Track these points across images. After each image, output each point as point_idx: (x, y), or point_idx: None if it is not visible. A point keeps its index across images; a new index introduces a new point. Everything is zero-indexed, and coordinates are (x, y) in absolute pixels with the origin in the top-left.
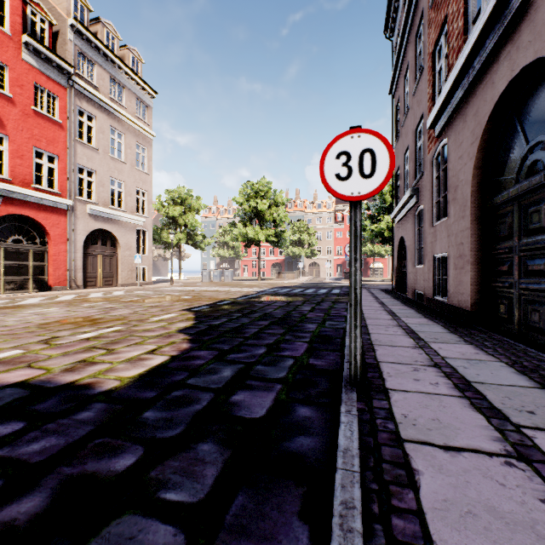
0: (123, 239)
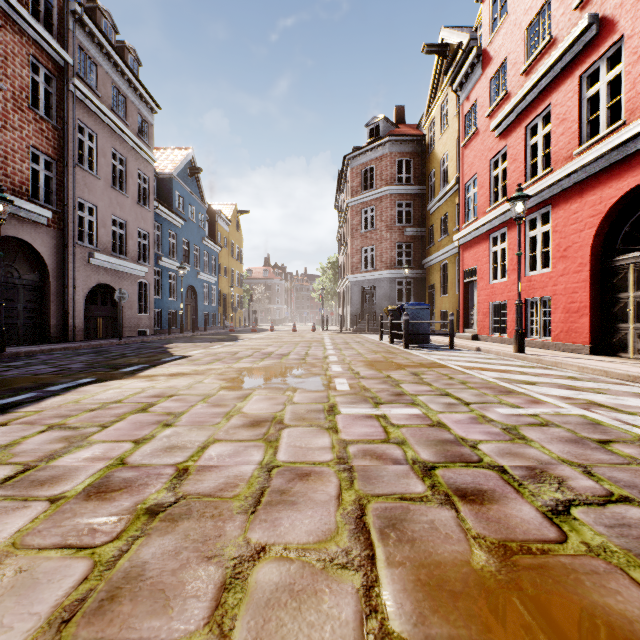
0: None
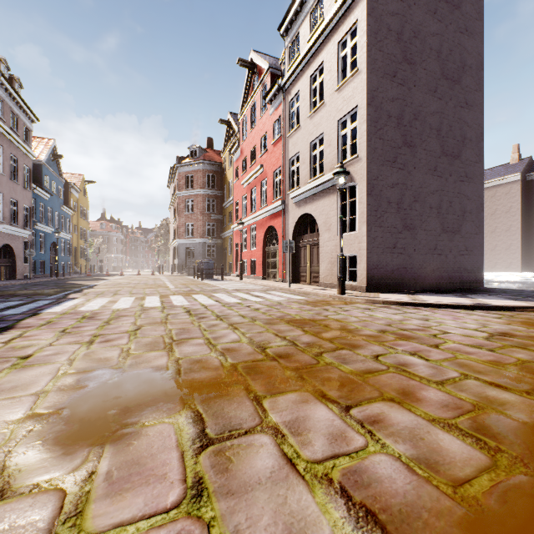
0: (322, 217)
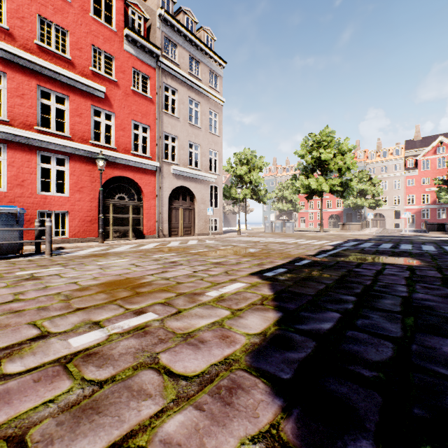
0: (199, 195)
